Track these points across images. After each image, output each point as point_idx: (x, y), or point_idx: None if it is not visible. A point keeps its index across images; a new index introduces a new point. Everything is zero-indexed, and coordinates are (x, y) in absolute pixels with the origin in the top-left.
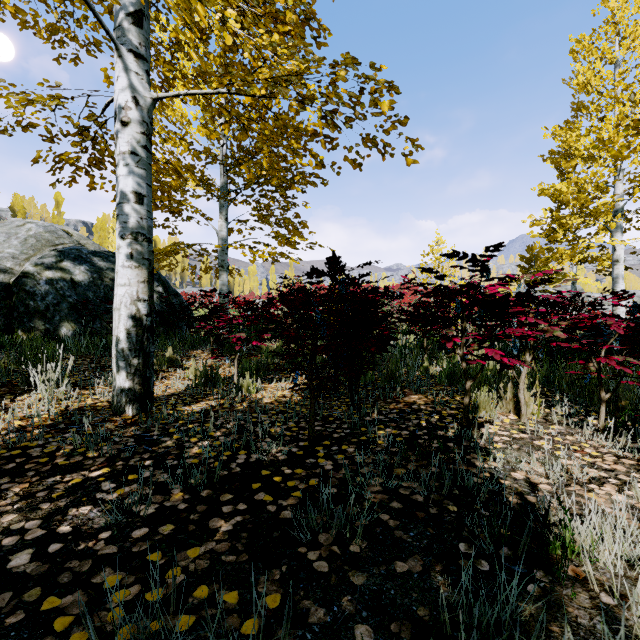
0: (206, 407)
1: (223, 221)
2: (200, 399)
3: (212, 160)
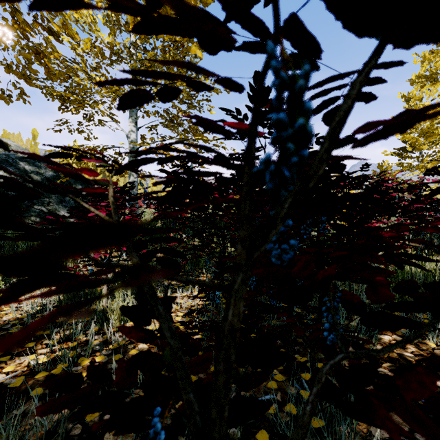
0: (17, 375)
1: (132, 125)
2: (31, 343)
3: (117, 59)
